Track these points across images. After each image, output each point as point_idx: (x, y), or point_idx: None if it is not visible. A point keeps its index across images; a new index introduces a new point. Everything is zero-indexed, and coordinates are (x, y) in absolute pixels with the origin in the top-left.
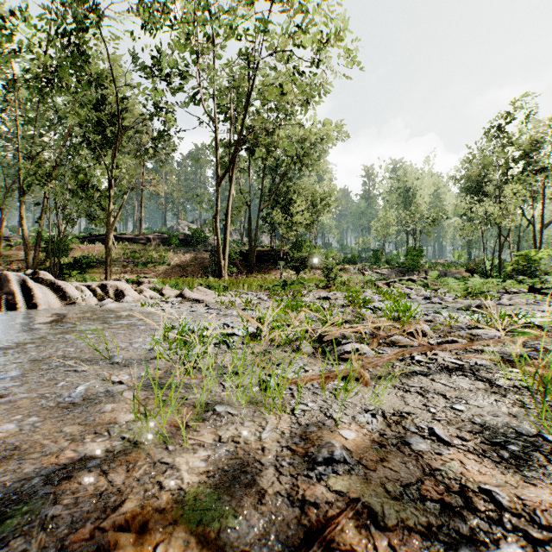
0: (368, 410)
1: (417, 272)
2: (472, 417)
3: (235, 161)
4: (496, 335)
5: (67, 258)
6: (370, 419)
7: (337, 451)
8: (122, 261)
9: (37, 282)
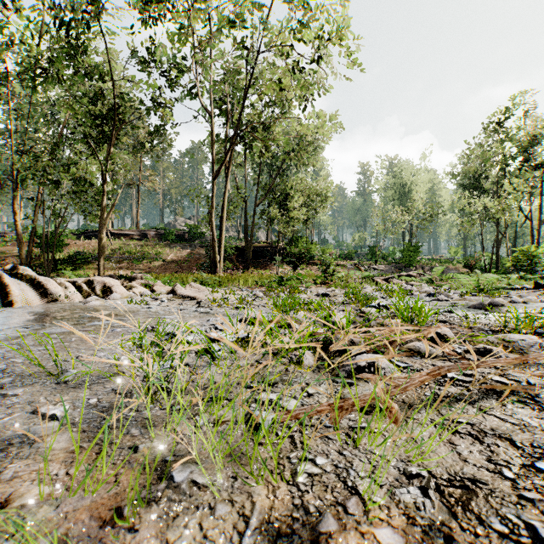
0: (410, 474)
1: (414, 268)
2: None
3: (230, 155)
4: (536, 342)
5: (62, 254)
6: (420, 500)
7: None
8: (117, 257)
9: (16, 278)
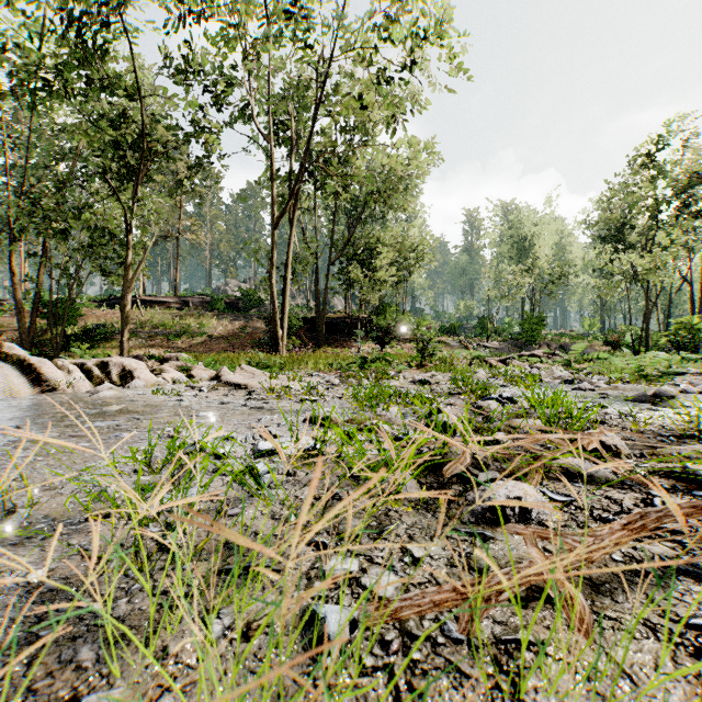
0: None
1: (538, 346)
2: None
3: (296, 196)
4: None
5: (77, 327)
6: None
7: None
8: (149, 331)
9: None
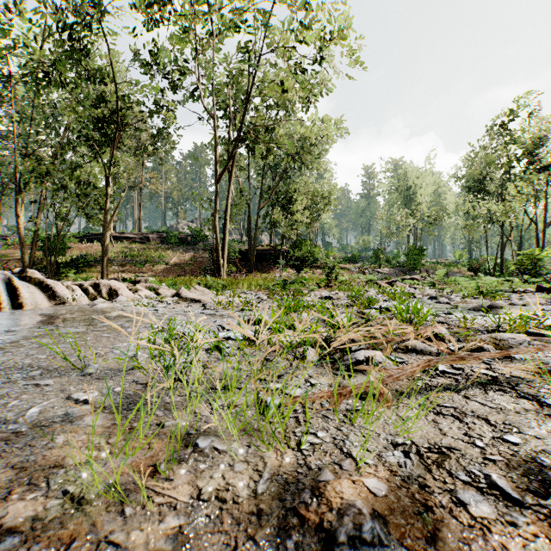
0: (396, 443)
1: (419, 272)
2: (535, 456)
3: (234, 158)
4: (525, 340)
5: (65, 257)
6: (402, 460)
7: (367, 523)
8: (120, 260)
9: (25, 281)
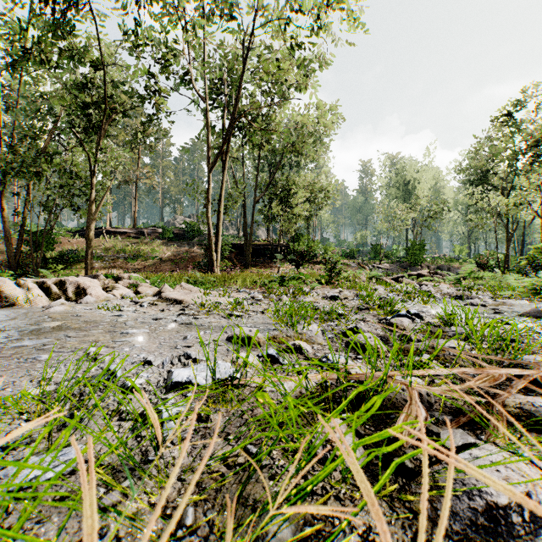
0: None
1: (420, 267)
2: None
3: (228, 146)
4: None
5: (55, 252)
6: None
7: None
8: (112, 255)
9: None
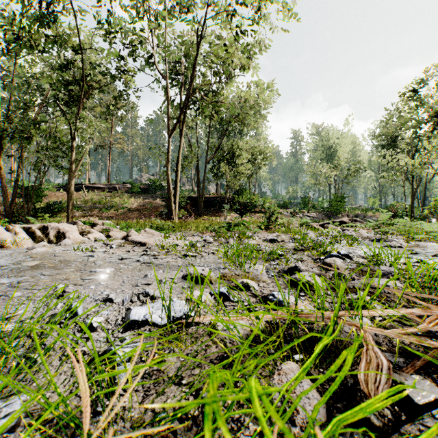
0: None
1: (341, 216)
2: None
3: (184, 116)
4: None
5: (43, 203)
6: None
7: None
8: (90, 206)
9: None
